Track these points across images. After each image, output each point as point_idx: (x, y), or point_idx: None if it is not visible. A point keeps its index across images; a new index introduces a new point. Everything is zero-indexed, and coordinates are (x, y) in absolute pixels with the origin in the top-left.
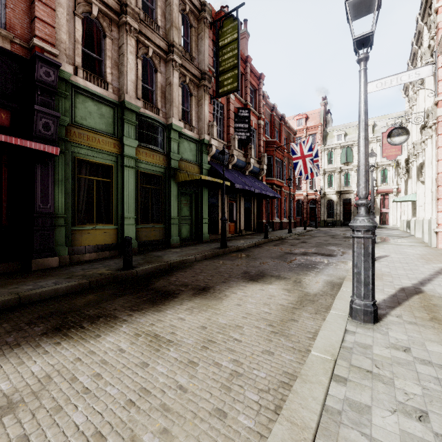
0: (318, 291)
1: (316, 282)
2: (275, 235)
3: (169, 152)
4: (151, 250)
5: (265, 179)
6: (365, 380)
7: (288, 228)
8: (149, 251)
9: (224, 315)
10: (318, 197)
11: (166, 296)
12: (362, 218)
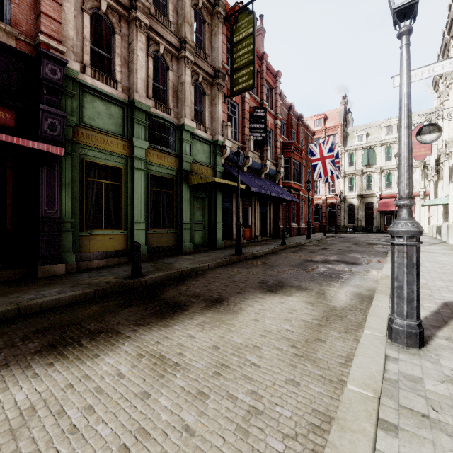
0: (345, 305)
1: (342, 294)
2: (292, 241)
3: (181, 154)
4: (162, 256)
5: (282, 183)
6: (422, 430)
7: (306, 233)
8: (160, 257)
9: (240, 333)
10: (338, 201)
11: (175, 308)
12: (404, 222)
